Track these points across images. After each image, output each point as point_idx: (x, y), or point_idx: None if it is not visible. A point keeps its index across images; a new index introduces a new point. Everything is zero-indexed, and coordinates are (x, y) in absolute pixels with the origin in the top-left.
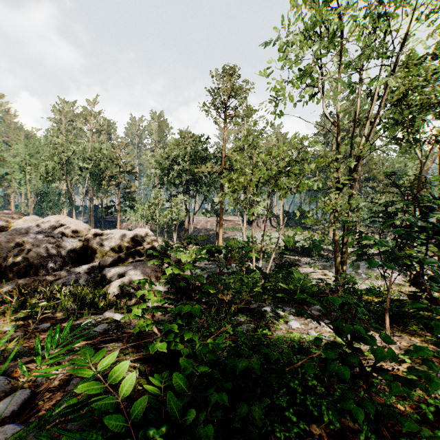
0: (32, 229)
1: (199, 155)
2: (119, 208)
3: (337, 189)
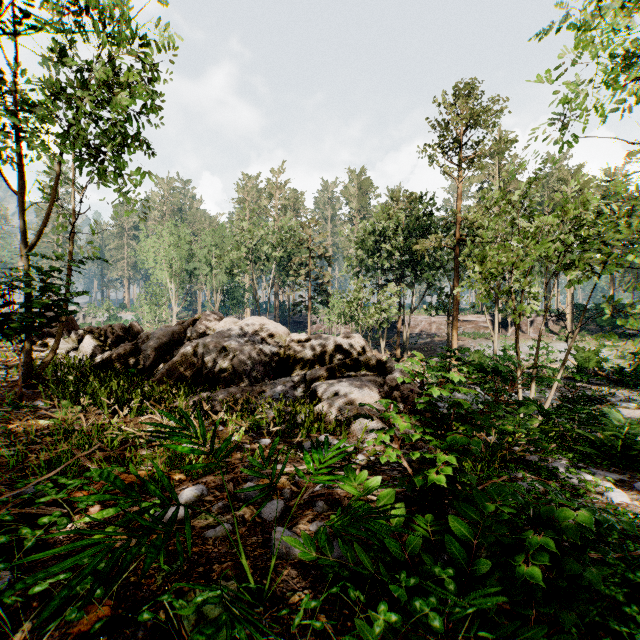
0: (234, 333)
1: (419, 223)
2: (309, 305)
3: None
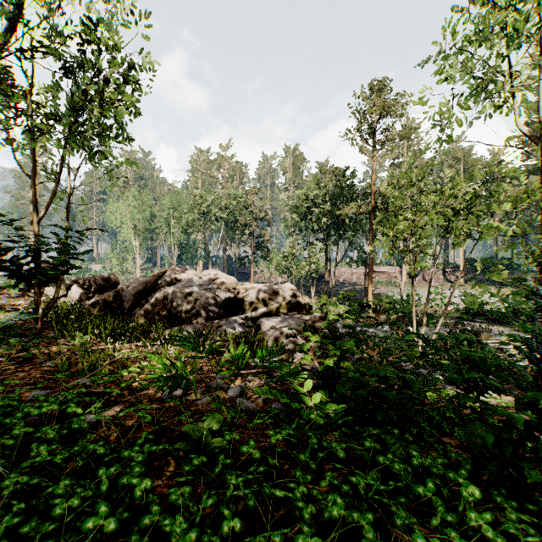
0: (195, 282)
1: (342, 192)
2: (252, 259)
3: None
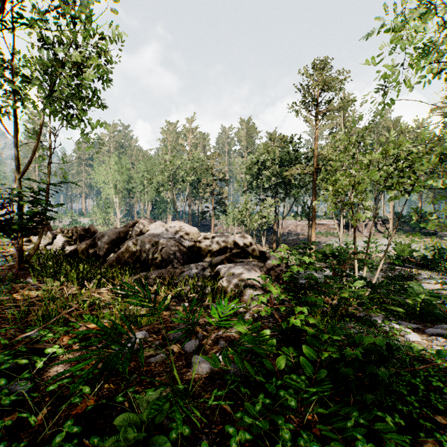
0: (161, 232)
1: (288, 156)
2: (213, 213)
3: None
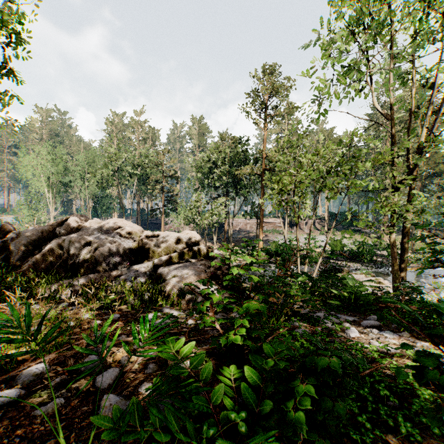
0: (97, 231)
1: (238, 156)
2: (163, 211)
3: (396, 188)
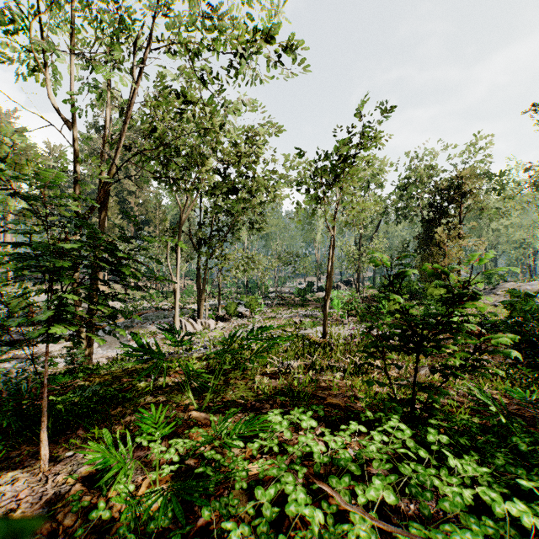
0: None
1: None
2: None
3: None
